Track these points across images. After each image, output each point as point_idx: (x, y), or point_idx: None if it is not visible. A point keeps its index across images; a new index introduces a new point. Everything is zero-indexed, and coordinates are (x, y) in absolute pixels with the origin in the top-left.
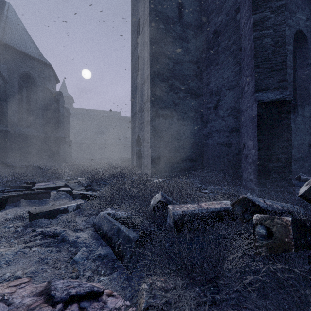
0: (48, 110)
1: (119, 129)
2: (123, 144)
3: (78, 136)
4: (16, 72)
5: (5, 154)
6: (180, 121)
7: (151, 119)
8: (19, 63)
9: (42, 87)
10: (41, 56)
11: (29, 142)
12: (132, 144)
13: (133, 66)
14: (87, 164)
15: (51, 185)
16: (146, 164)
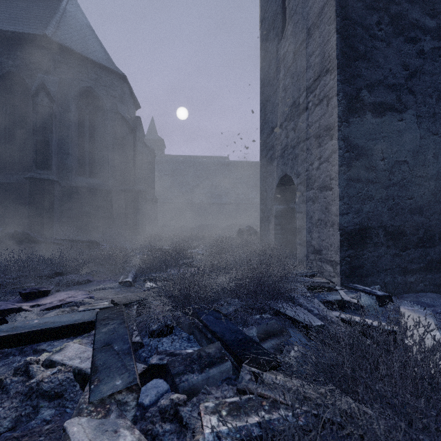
0: (120, 147)
1: (227, 180)
2: (233, 202)
3: (170, 192)
4: (73, 88)
5: (50, 220)
6: (423, 121)
7: (340, 118)
8: (78, 74)
9: (111, 111)
10: (111, 64)
11: (91, 200)
12: (265, 197)
13: (266, 32)
14: (178, 236)
15: (56, 317)
16: (317, 248)
